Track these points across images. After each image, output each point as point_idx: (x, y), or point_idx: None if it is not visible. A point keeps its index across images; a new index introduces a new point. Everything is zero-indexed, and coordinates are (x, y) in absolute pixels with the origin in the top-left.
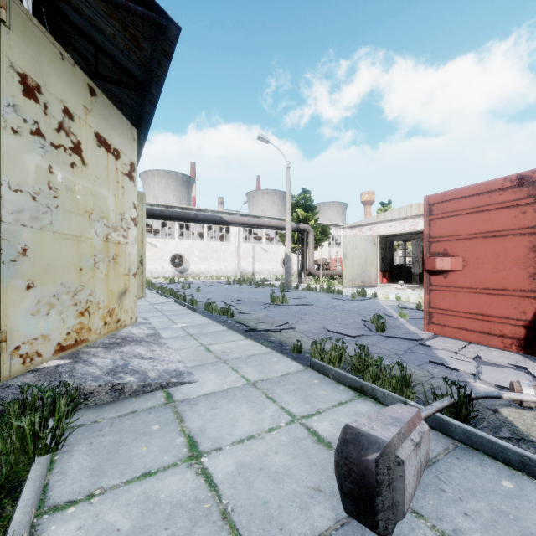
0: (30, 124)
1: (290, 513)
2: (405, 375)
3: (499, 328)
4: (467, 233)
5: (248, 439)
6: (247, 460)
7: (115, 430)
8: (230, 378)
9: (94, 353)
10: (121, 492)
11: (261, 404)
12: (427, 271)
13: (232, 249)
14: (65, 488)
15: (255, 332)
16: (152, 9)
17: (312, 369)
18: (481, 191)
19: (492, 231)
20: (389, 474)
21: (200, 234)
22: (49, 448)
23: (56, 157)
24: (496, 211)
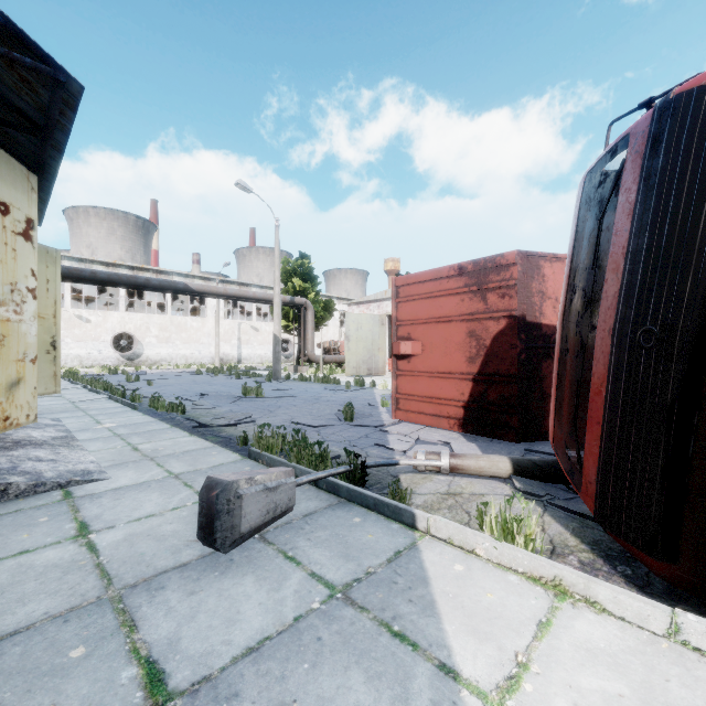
0: None
1: (161, 557)
2: (322, 452)
3: (447, 410)
4: (425, 317)
5: (147, 517)
6: (138, 531)
7: None
8: (151, 473)
9: None
10: None
11: (176, 491)
12: (395, 356)
13: (209, 328)
14: None
15: (203, 427)
16: (45, 62)
17: (250, 459)
18: (435, 277)
19: (442, 317)
20: (228, 505)
21: (162, 304)
22: None
23: None
24: (445, 297)
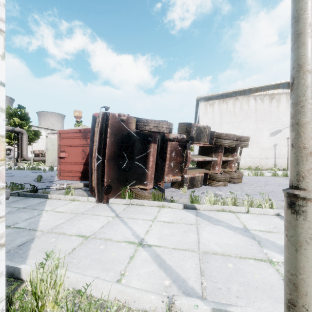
0: None
1: None
2: (22, 187)
3: (76, 174)
4: (69, 145)
5: None
6: None
7: None
8: None
9: None
10: None
11: None
12: (59, 157)
13: None
14: None
15: None
16: None
17: None
18: (72, 132)
19: (75, 145)
20: None
21: None
22: None
23: None
24: (75, 139)
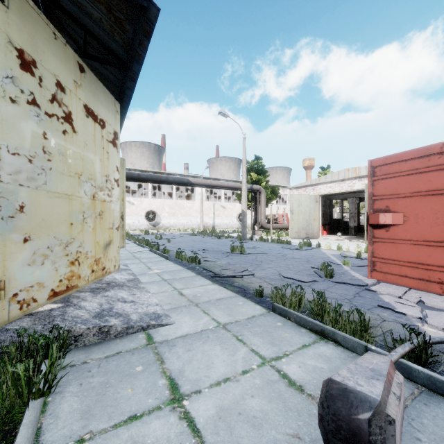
0: (27, 94)
1: None
2: (364, 321)
3: (438, 276)
4: (408, 192)
5: (224, 381)
6: (226, 403)
7: (103, 371)
8: (203, 321)
9: (83, 297)
10: (109, 436)
11: (233, 346)
12: (370, 225)
13: (196, 207)
14: (57, 432)
15: (220, 277)
16: None
17: (274, 312)
18: (421, 155)
19: (431, 190)
20: (381, 434)
21: (169, 193)
22: (42, 392)
23: (50, 125)
24: (435, 172)
